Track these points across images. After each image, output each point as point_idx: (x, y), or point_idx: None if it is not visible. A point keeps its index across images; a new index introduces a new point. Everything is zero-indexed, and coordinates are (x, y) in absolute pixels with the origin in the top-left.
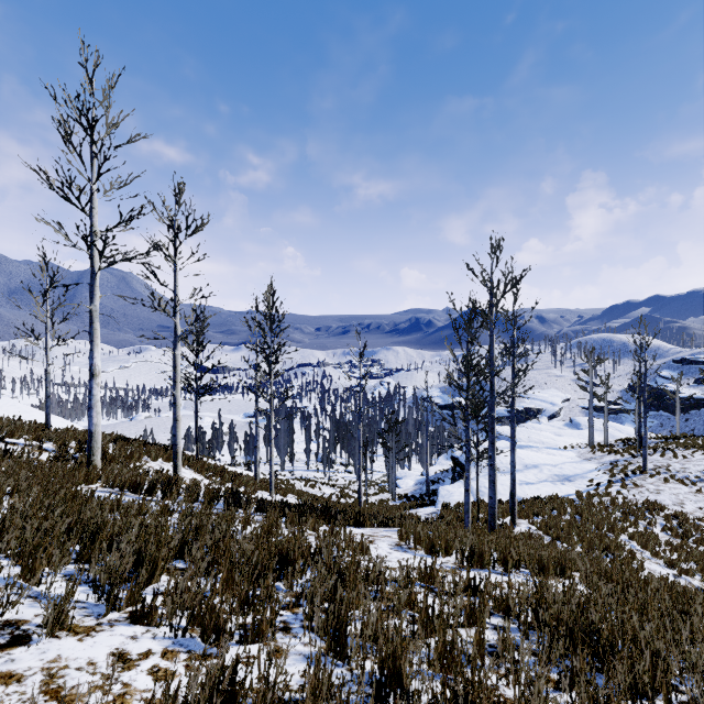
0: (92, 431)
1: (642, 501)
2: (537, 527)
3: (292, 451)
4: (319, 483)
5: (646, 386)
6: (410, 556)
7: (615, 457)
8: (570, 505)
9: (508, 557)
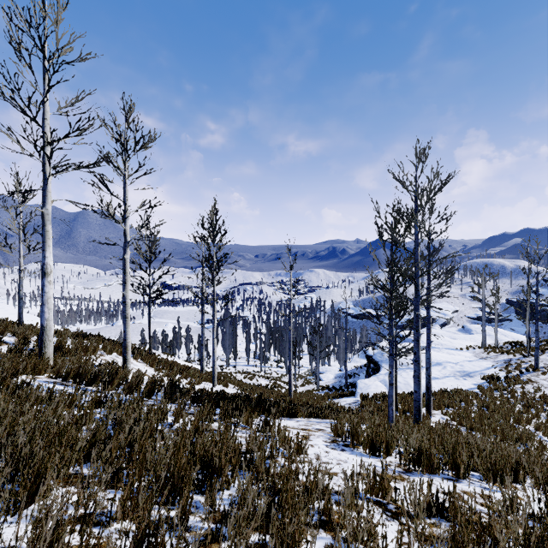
0: (44, 325)
1: (539, 395)
2: (450, 418)
3: (235, 350)
4: (256, 376)
5: (538, 295)
6: (349, 455)
7: (508, 356)
8: (475, 398)
9: (460, 460)
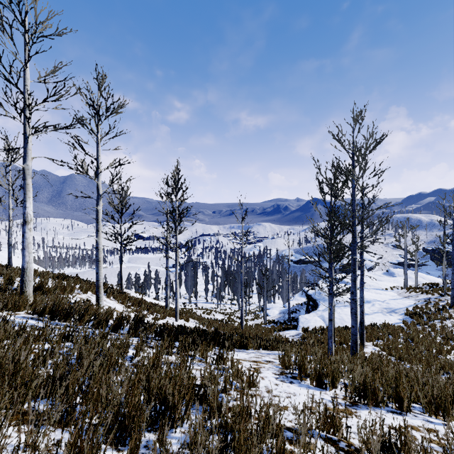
0: (25, 267)
1: None
2: (381, 349)
3: (196, 290)
4: (213, 311)
5: (453, 243)
6: (297, 388)
7: (427, 295)
8: (401, 331)
9: (403, 394)
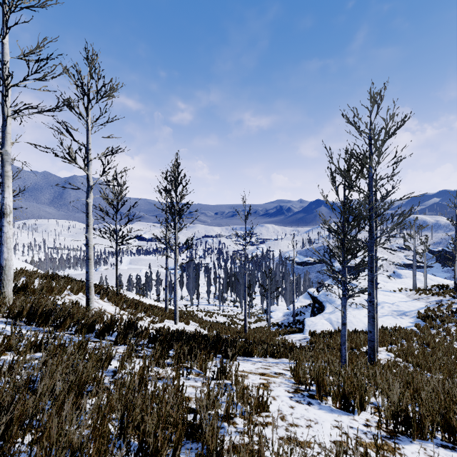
0: (3, 265)
1: None
2: (396, 355)
3: (197, 292)
4: (215, 314)
5: None
6: (318, 411)
7: (439, 297)
8: (414, 335)
9: (455, 422)
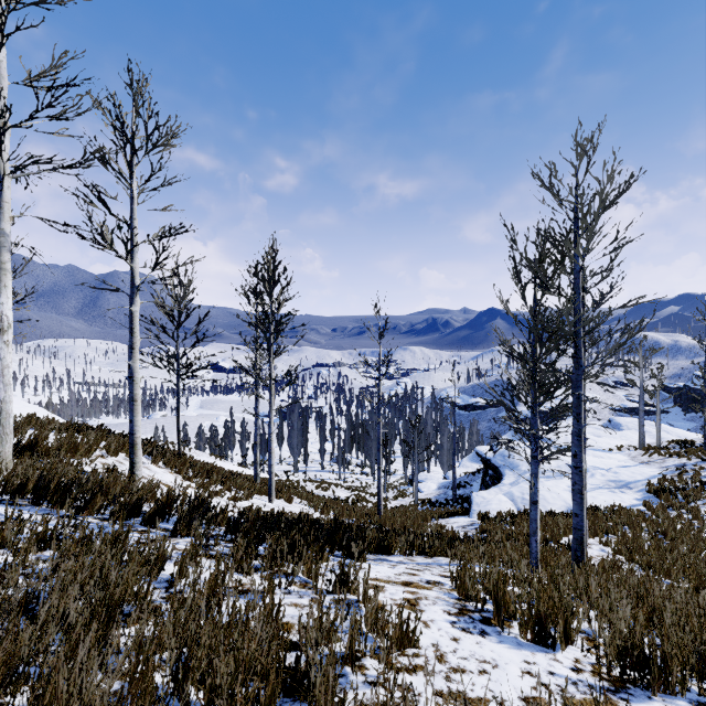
0: None
1: None
2: (615, 550)
3: (305, 451)
4: (333, 485)
5: None
6: (498, 647)
7: (680, 460)
8: (642, 519)
9: None
